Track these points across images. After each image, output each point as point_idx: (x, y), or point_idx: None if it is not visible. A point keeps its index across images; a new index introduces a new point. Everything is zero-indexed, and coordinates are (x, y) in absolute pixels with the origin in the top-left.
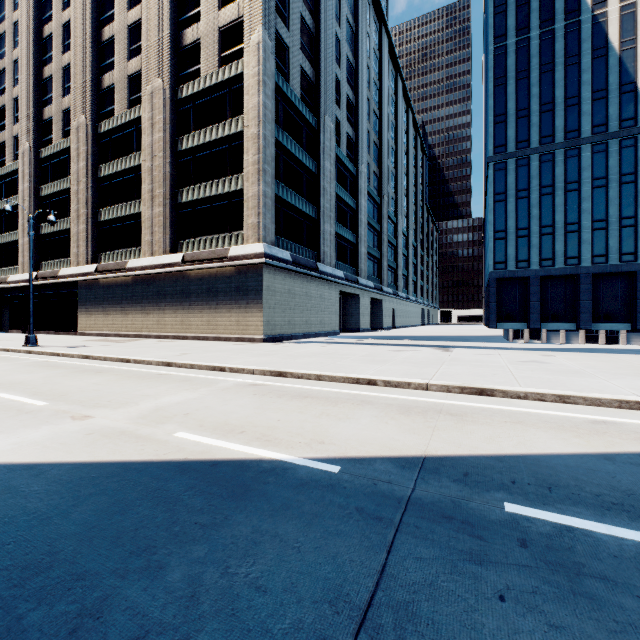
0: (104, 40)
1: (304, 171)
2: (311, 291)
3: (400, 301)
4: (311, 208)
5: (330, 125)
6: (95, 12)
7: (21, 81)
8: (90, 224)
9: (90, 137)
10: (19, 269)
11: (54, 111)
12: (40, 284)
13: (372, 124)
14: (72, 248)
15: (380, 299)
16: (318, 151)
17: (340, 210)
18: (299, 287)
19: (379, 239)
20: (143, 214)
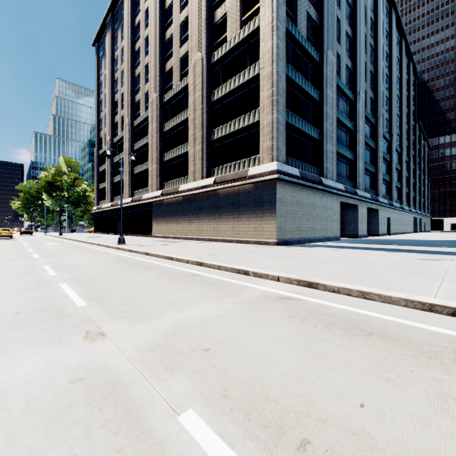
0: (166, 40)
1: (309, 101)
2: (316, 202)
3: (394, 210)
4: (315, 131)
5: (332, 58)
6: (161, 23)
7: (124, 82)
8: (158, 164)
9: (158, 106)
10: (124, 196)
11: (140, 95)
12: (133, 205)
13: (368, 55)
14: (149, 181)
15: (375, 209)
16: (321, 82)
17: (340, 132)
18: (306, 199)
19: (374, 156)
20: (189, 152)
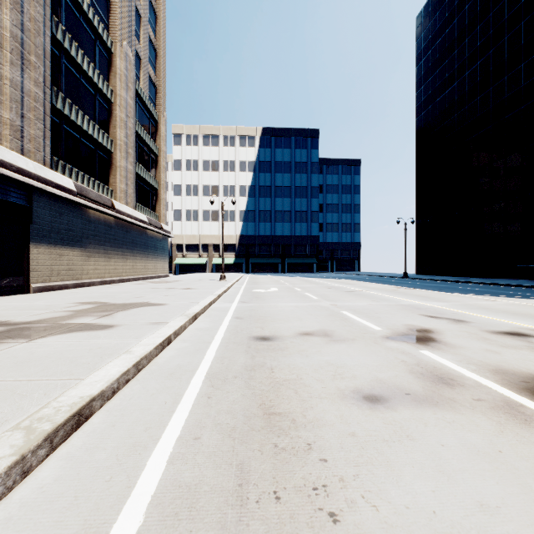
0: None
1: None
2: None
3: None
4: None
5: None
6: None
7: None
8: (49, 99)
9: None
10: None
11: None
12: None
13: None
14: None
15: None
16: None
17: None
18: None
19: None
20: (119, 158)
